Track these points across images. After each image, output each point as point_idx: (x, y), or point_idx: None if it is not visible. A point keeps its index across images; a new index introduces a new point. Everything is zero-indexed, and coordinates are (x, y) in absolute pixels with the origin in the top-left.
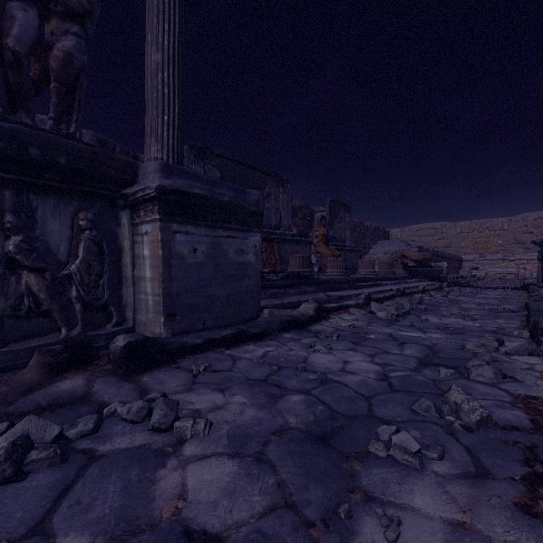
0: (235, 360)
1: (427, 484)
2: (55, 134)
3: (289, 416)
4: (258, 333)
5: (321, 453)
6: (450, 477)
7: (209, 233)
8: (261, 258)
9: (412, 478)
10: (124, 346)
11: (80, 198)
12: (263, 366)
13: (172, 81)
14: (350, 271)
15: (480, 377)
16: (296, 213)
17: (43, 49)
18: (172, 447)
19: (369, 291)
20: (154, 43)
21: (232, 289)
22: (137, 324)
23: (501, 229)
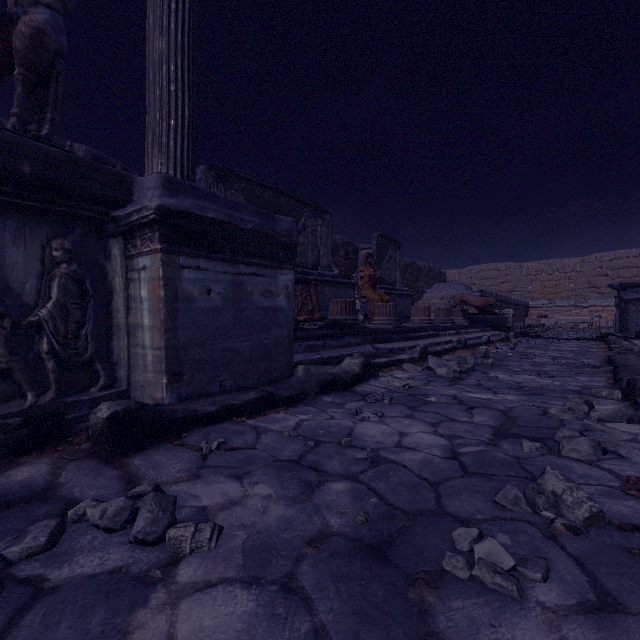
0: (259, 433)
1: (533, 626)
2: (19, 135)
3: (330, 514)
4: (290, 397)
5: (377, 574)
6: (563, 611)
7: (228, 269)
8: (295, 303)
9: (511, 616)
10: (107, 418)
11: (53, 220)
12: (296, 440)
13: (181, 76)
14: (401, 319)
15: (575, 452)
16: (337, 250)
17: (4, 23)
18: (162, 569)
19: (425, 343)
20: (157, 27)
21: (257, 341)
22: (133, 386)
23: (572, 271)
